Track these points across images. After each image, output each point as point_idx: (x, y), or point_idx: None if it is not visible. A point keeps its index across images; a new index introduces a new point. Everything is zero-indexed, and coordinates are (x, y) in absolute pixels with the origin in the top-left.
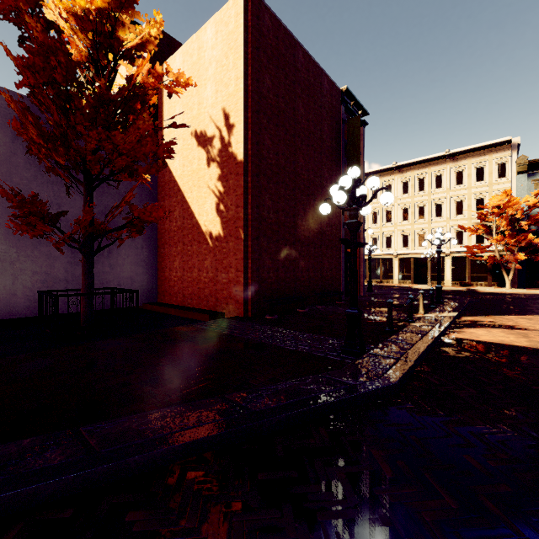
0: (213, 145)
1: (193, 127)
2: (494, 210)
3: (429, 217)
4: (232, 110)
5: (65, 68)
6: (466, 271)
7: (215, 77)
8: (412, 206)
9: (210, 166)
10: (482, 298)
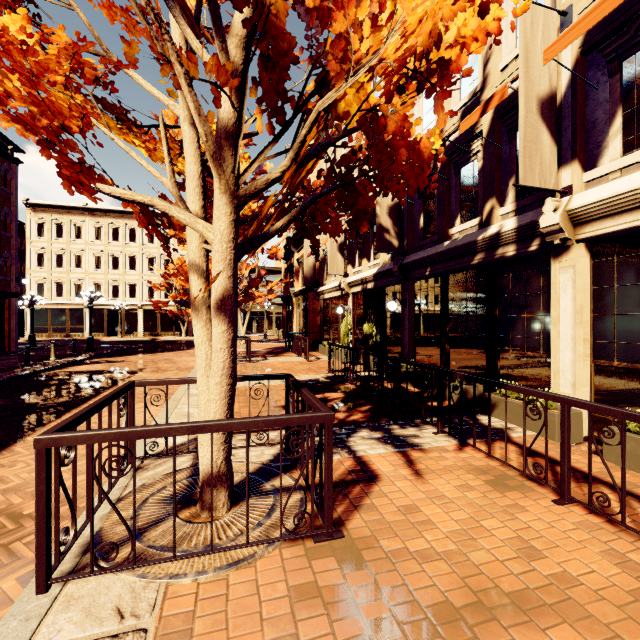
0: None
1: None
2: (176, 271)
3: (123, 269)
4: None
5: None
6: (156, 323)
7: None
8: (106, 255)
9: None
10: (146, 345)
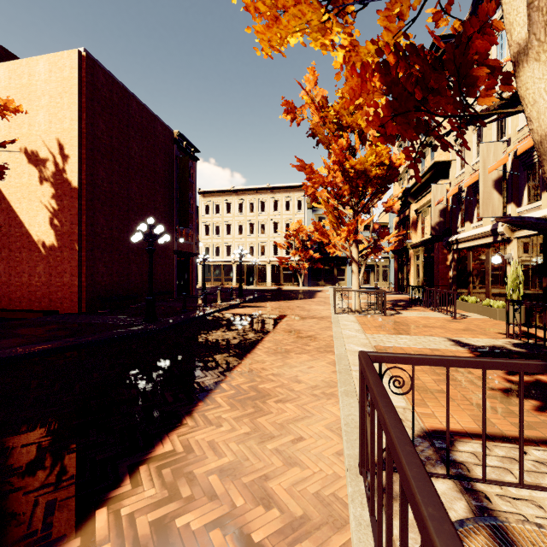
0: (46, 166)
1: (22, 144)
2: (294, 232)
3: (257, 233)
4: (66, 143)
5: None
6: (280, 275)
7: (48, 108)
8: (245, 223)
9: (43, 184)
10: (276, 293)
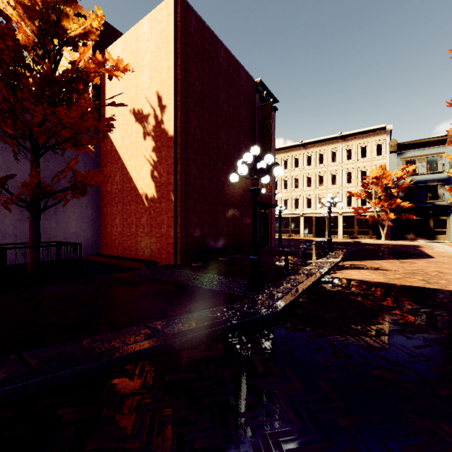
0: (148, 121)
1: (131, 105)
2: (374, 180)
3: (326, 185)
4: (164, 94)
5: (12, 51)
6: (353, 227)
7: (150, 65)
8: (314, 176)
9: (146, 139)
10: (362, 248)
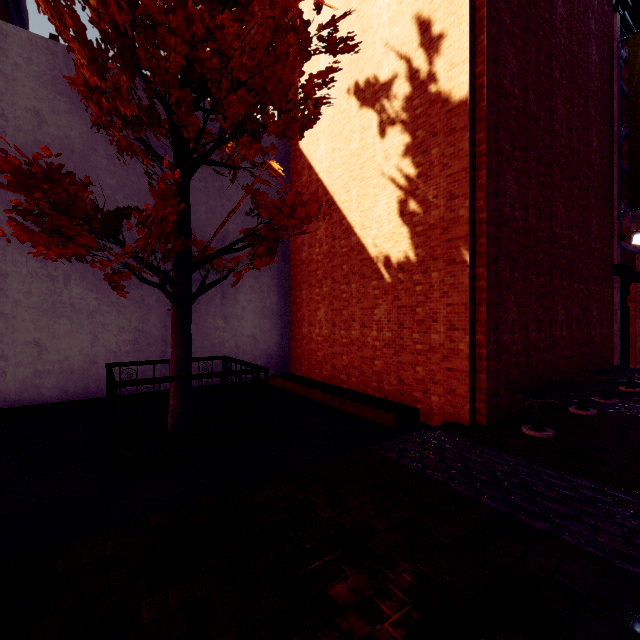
0: (392, 93)
1: (350, 79)
2: None
3: None
4: (437, 8)
5: None
6: None
7: None
8: None
9: (385, 135)
10: None
